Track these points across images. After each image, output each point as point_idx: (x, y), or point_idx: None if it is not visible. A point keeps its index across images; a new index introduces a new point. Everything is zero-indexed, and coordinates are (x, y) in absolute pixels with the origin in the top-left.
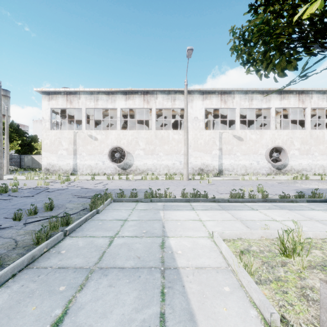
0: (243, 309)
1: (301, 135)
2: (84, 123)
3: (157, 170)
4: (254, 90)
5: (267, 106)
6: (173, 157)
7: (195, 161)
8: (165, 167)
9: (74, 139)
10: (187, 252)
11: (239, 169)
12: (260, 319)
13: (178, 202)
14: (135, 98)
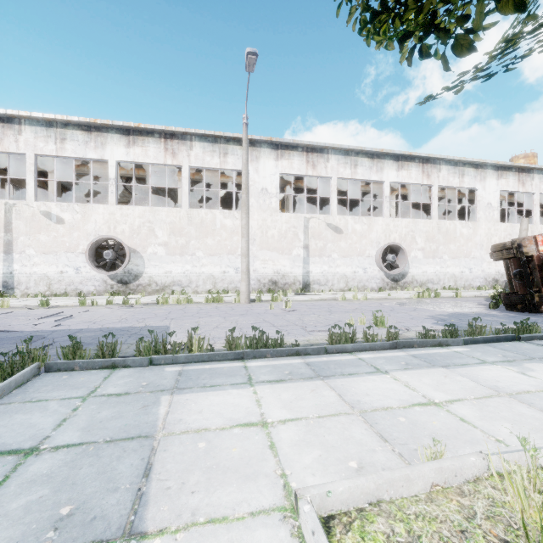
0: None
1: (426, 228)
2: (31, 187)
3: (192, 285)
4: (359, 149)
5: (378, 178)
6: (223, 259)
7: (264, 267)
8: (208, 278)
9: (6, 219)
10: None
11: (336, 282)
12: None
13: (217, 360)
14: (147, 143)
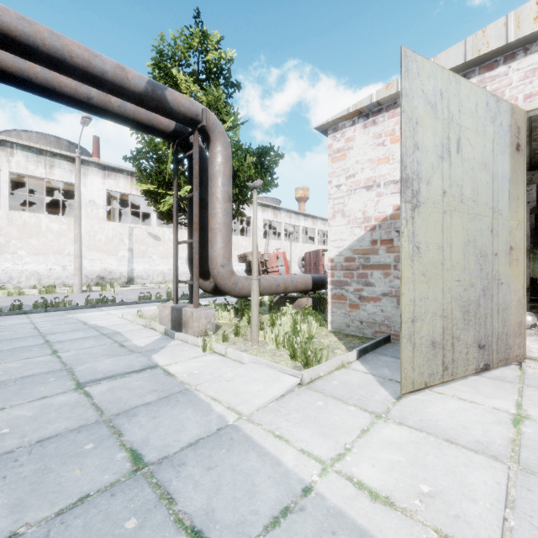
0: (137, 326)
1: None
2: None
3: (14, 281)
4: None
5: None
6: (49, 258)
7: (92, 265)
8: (33, 275)
9: None
10: (106, 323)
11: (156, 277)
12: (143, 326)
13: (82, 309)
14: None
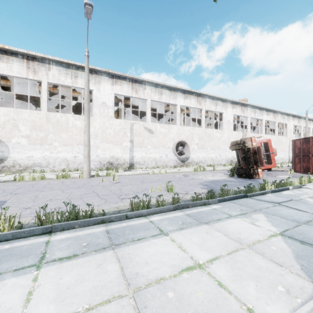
0: None
1: (199, 132)
2: None
3: (50, 166)
4: (163, 84)
5: (174, 102)
6: (74, 148)
7: (104, 153)
8: (63, 161)
9: None
10: None
11: (150, 162)
12: None
13: (22, 237)
14: (11, 61)
